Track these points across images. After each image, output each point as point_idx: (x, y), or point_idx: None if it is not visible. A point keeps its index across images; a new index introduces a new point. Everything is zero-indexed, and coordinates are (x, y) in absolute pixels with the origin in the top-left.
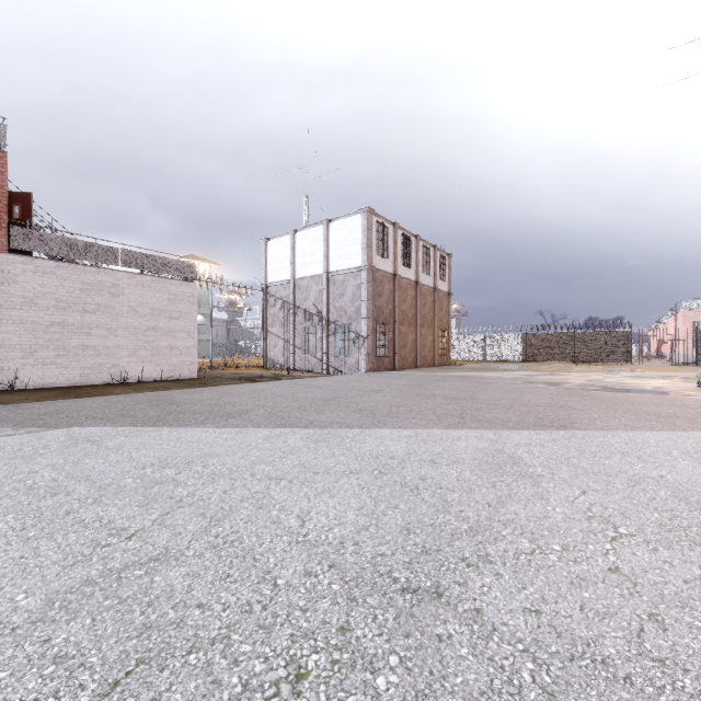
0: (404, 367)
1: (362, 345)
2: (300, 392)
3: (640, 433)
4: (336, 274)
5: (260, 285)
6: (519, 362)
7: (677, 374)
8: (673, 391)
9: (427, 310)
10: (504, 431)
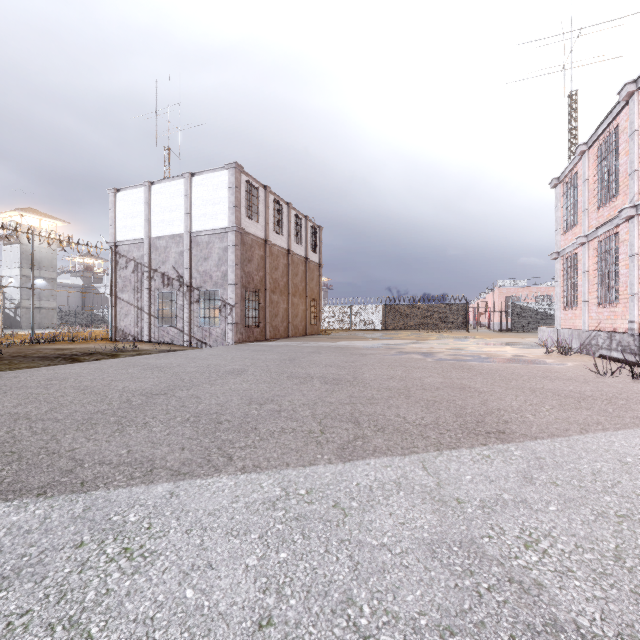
0: (276, 337)
1: (229, 314)
2: (123, 380)
3: (604, 438)
4: (200, 234)
5: (107, 243)
6: (380, 330)
7: (510, 340)
8: (534, 359)
9: (299, 280)
10: (433, 455)
